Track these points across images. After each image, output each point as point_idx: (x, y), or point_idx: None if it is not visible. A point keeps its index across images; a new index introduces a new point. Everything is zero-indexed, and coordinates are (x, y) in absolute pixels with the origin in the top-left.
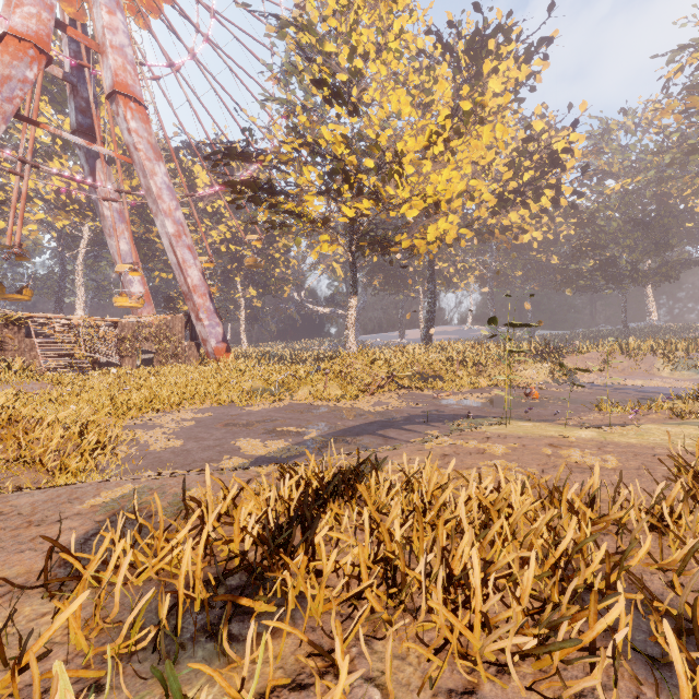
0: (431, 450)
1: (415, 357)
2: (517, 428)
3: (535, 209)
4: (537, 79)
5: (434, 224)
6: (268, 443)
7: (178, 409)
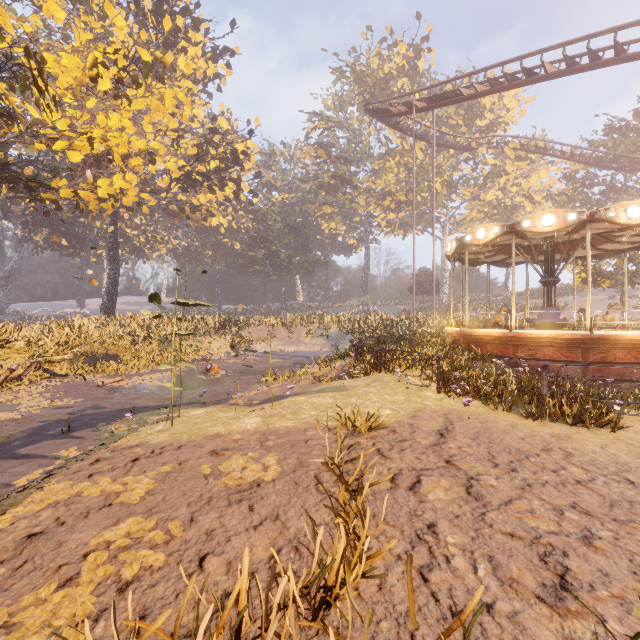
0: (6, 531)
1: (82, 334)
2: (186, 423)
3: (221, 196)
4: (223, 82)
5: (106, 177)
6: None
7: None
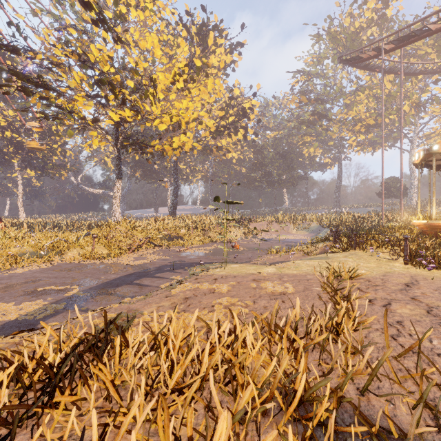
0: (176, 295)
1: (165, 225)
2: (231, 269)
3: (235, 139)
4: (236, 65)
5: (177, 136)
6: (23, 306)
7: None
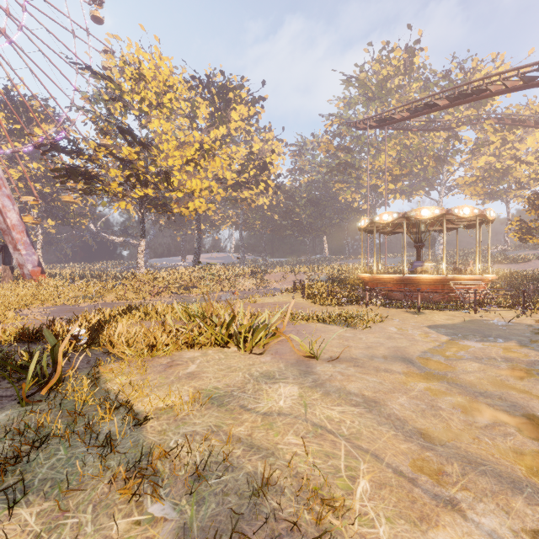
0: None
1: (183, 276)
2: None
3: (258, 191)
4: (259, 116)
5: (192, 202)
6: None
7: (28, 308)
